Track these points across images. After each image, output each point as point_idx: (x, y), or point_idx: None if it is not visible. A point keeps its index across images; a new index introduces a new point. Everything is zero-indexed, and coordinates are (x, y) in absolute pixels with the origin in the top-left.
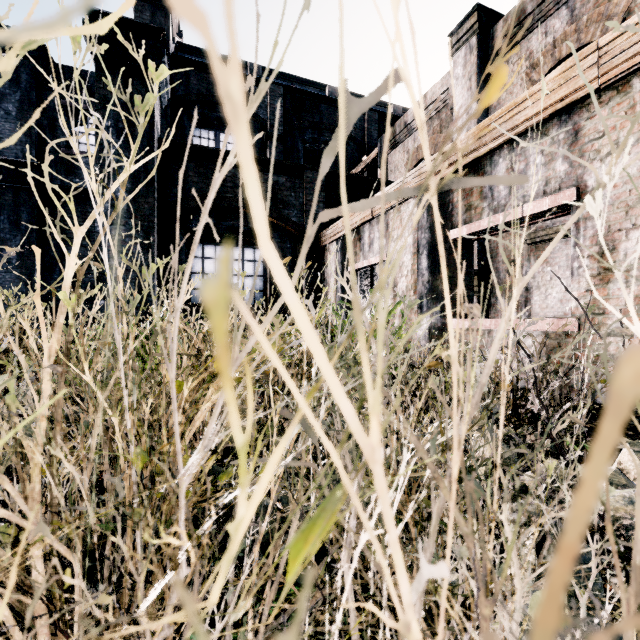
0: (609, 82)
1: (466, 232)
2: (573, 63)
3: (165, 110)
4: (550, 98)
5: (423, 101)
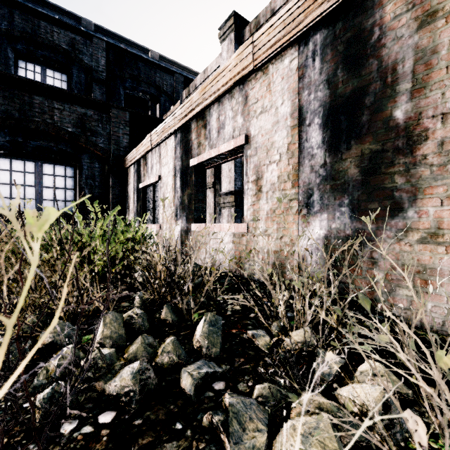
0: (258, 65)
1: (197, 162)
2: (242, 49)
3: None
4: (233, 72)
5: (206, 72)
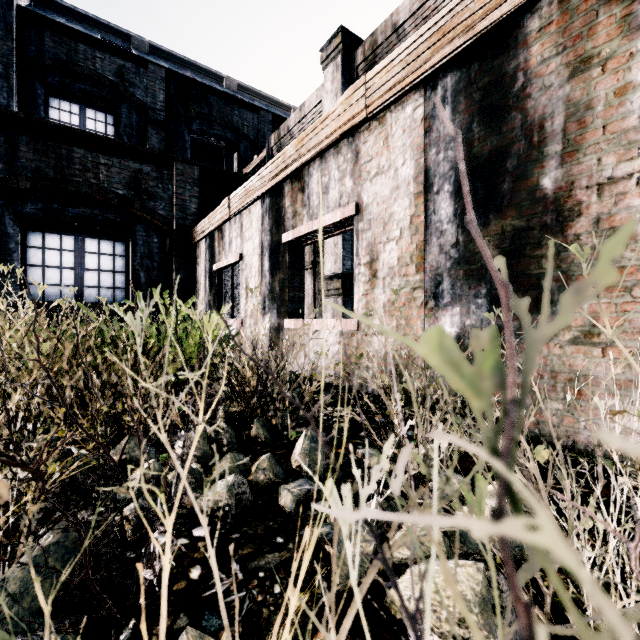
0: (372, 113)
1: (292, 237)
2: (352, 92)
3: (6, 70)
4: (340, 120)
5: (302, 109)
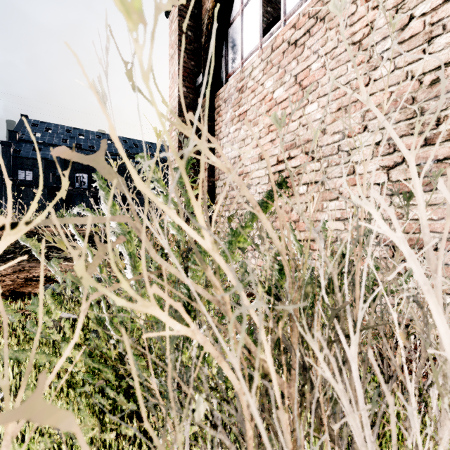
0: None
1: None
2: None
3: (10, 169)
4: None
5: None
